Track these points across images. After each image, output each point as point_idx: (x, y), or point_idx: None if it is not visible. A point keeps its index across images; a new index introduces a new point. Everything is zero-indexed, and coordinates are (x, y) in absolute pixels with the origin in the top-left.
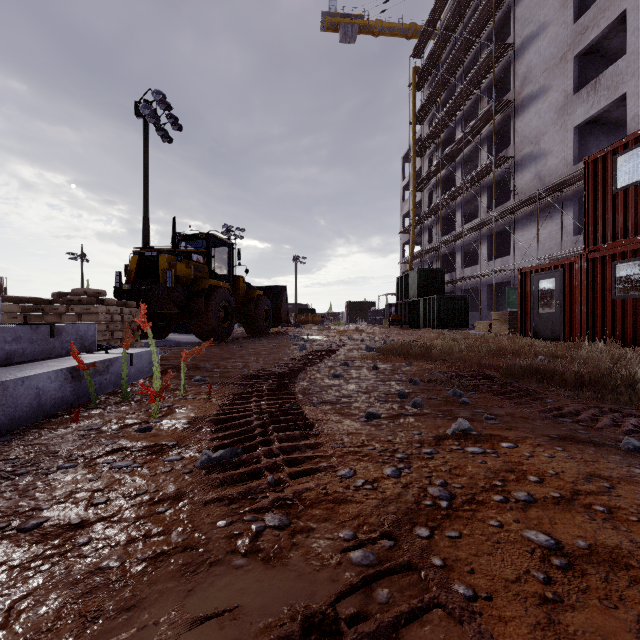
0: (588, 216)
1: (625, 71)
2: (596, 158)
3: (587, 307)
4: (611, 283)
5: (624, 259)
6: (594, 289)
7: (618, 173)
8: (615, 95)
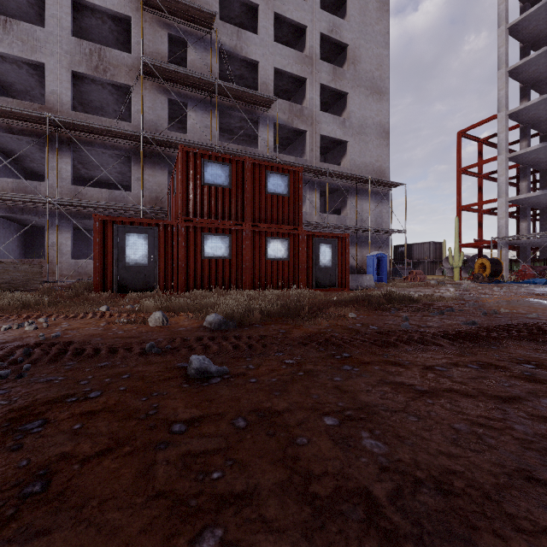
0: (182, 192)
1: (44, 43)
2: (189, 151)
3: (183, 263)
4: (202, 247)
5: (210, 232)
6: (188, 250)
7: (206, 172)
8: (33, 56)
